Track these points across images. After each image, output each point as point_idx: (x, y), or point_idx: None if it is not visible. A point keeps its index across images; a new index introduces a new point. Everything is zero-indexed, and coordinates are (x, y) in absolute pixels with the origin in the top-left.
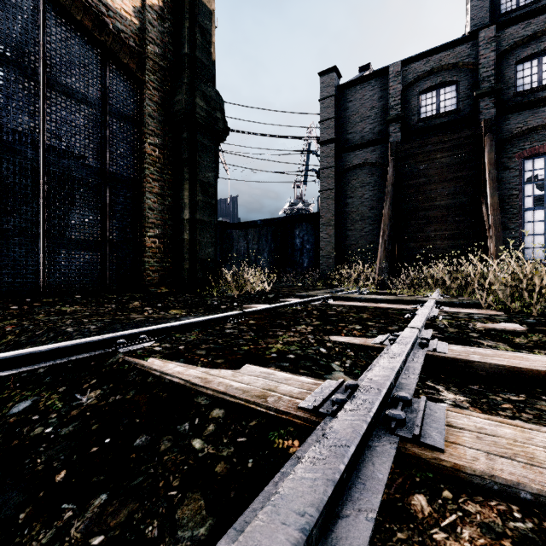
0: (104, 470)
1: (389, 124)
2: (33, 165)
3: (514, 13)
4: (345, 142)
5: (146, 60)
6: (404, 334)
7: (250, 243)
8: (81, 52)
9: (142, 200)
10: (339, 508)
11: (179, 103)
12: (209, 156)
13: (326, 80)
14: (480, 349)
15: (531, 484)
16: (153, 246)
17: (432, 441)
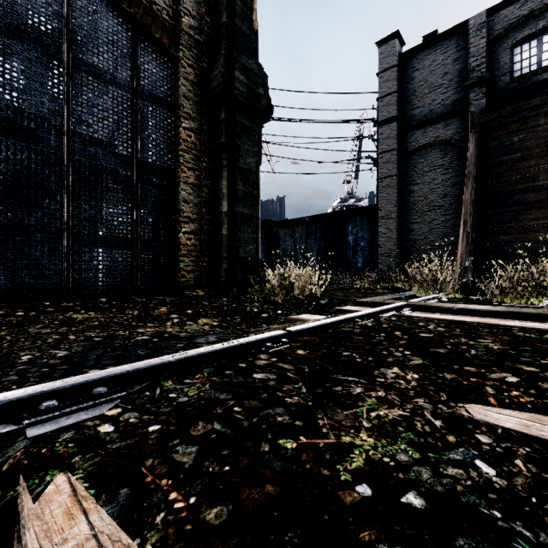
0: None
1: (468, 90)
2: (57, 153)
3: None
4: (410, 119)
5: (180, 35)
6: None
7: (297, 242)
8: (109, 27)
9: (176, 192)
10: None
11: (216, 78)
12: (250, 139)
13: (385, 50)
14: None
15: None
16: (188, 243)
17: None
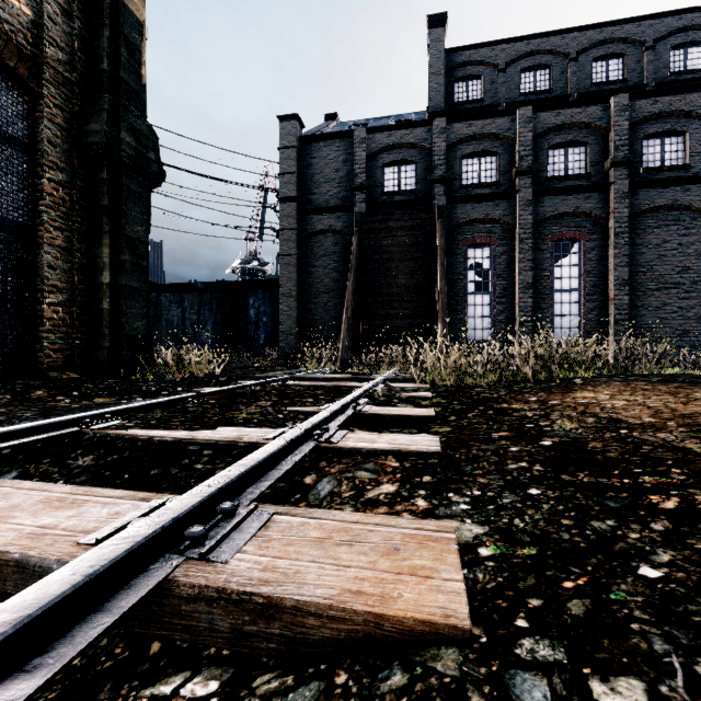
0: (135, 487)
1: (354, 192)
2: None
3: (465, 105)
4: (309, 202)
5: (44, 67)
6: (342, 401)
7: (187, 312)
8: None
9: (36, 255)
10: (285, 459)
11: (97, 134)
12: (139, 205)
13: (286, 127)
14: (391, 408)
15: (367, 447)
16: (54, 316)
17: (333, 441)
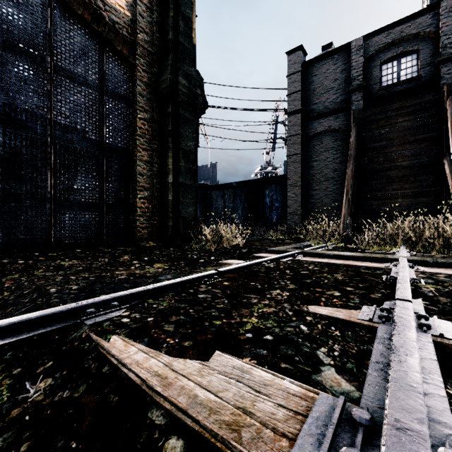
0: None
1: (351, 93)
2: (42, 139)
3: None
4: (310, 111)
5: (137, 47)
6: (400, 312)
7: (226, 202)
8: (82, 42)
9: (133, 167)
10: None
11: (164, 82)
12: (190, 127)
13: (293, 58)
14: None
15: None
16: (142, 206)
17: None
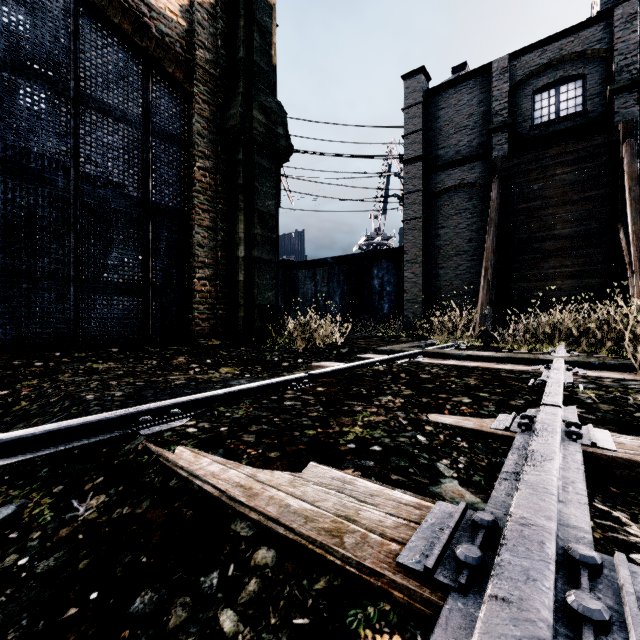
0: None
1: (492, 134)
2: (65, 195)
3: None
4: (436, 159)
5: (194, 69)
6: (543, 418)
7: (318, 285)
8: (119, 61)
9: (190, 236)
10: None
11: (233, 118)
12: (269, 181)
13: (411, 84)
14: None
15: None
16: (202, 289)
17: None
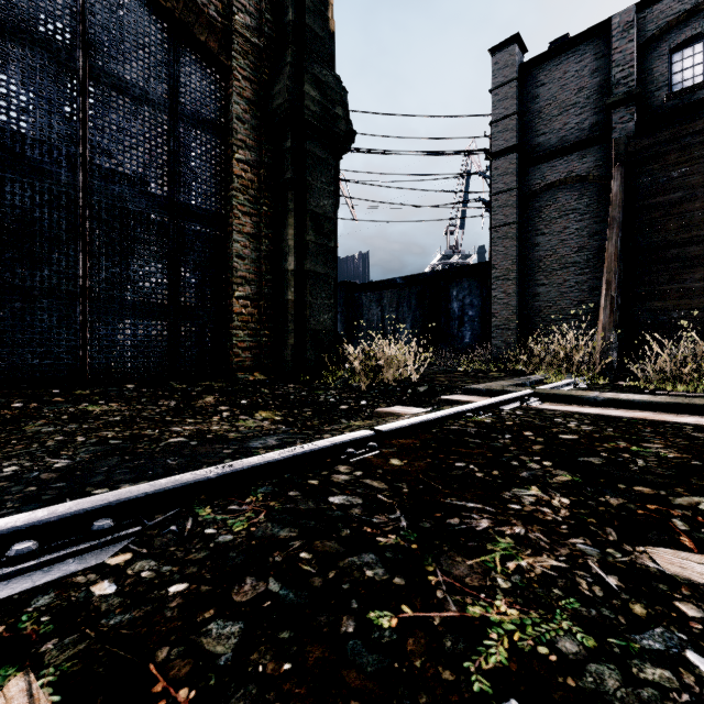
0: None
1: (612, 110)
2: (69, 192)
3: None
4: (534, 149)
5: (233, 37)
6: None
7: (386, 310)
8: (139, 27)
9: (227, 245)
10: None
11: (280, 94)
12: (325, 174)
13: (501, 59)
14: None
15: None
16: (243, 311)
17: None
